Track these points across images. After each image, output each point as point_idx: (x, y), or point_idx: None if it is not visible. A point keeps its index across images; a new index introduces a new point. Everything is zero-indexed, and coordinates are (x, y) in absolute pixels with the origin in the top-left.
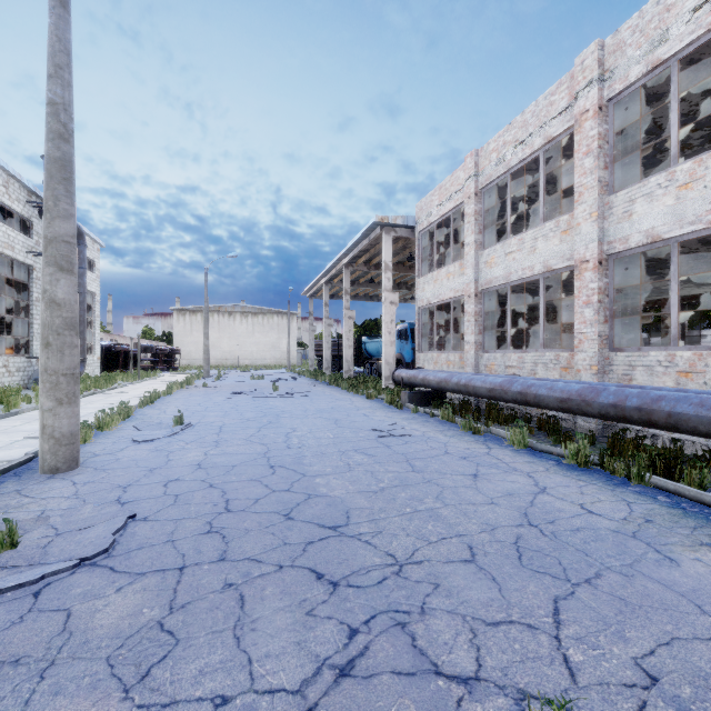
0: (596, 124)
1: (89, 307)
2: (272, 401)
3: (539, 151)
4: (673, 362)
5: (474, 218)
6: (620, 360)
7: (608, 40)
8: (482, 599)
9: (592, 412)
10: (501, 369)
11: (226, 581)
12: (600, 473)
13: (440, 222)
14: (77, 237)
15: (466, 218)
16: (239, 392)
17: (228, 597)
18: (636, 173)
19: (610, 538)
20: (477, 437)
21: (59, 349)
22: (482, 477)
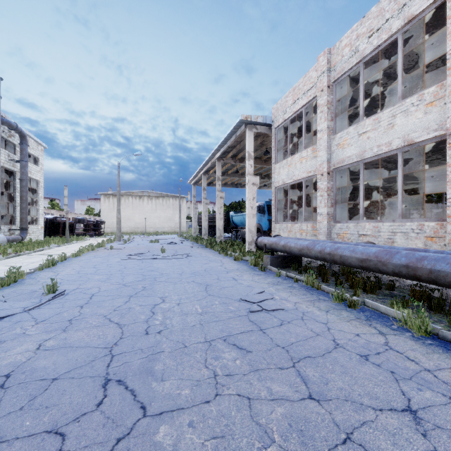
0: None
1: (35, 190)
2: (157, 263)
3: (396, 34)
4: None
5: (327, 107)
6: None
7: None
8: None
9: None
10: (354, 237)
11: None
12: None
13: (292, 120)
14: (20, 138)
15: (318, 108)
16: (134, 254)
17: None
18: None
19: None
20: (354, 312)
21: None
22: (428, 419)
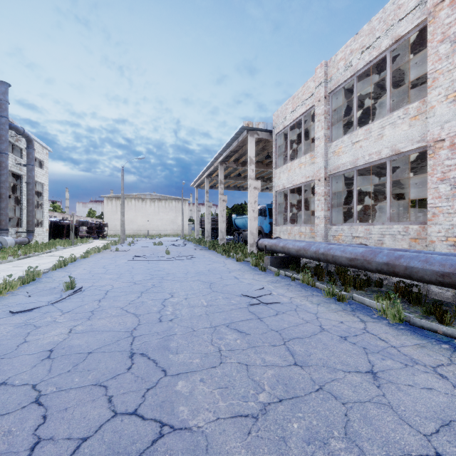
0: (453, 11)
1: (40, 193)
2: (162, 264)
3: (385, 52)
4: None
5: (324, 116)
6: None
7: None
8: None
9: None
10: (348, 239)
11: None
12: None
13: (292, 126)
14: (27, 142)
15: (316, 117)
16: (140, 255)
17: None
18: None
19: None
20: (342, 304)
21: None
22: (384, 377)
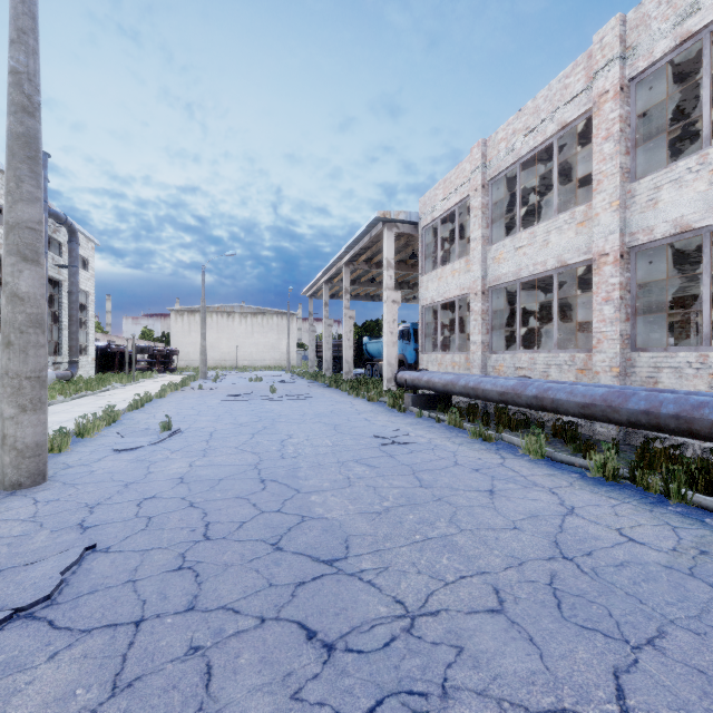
0: (616, 106)
1: (83, 306)
2: (269, 404)
3: (552, 138)
4: (706, 364)
5: (482, 211)
6: (644, 361)
7: (630, 14)
8: (520, 672)
9: (620, 419)
10: (510, 371)
11: (191, 643)
12: (632, 489)
13: (444, 218)
14: (69, 234)
15: (472, 212)
16: (235, 395)
17: (191, 668)
18: (652, 164)
19: (664, 576)
20: (488, 444)
21: (22, 349)
22: (499, 493)
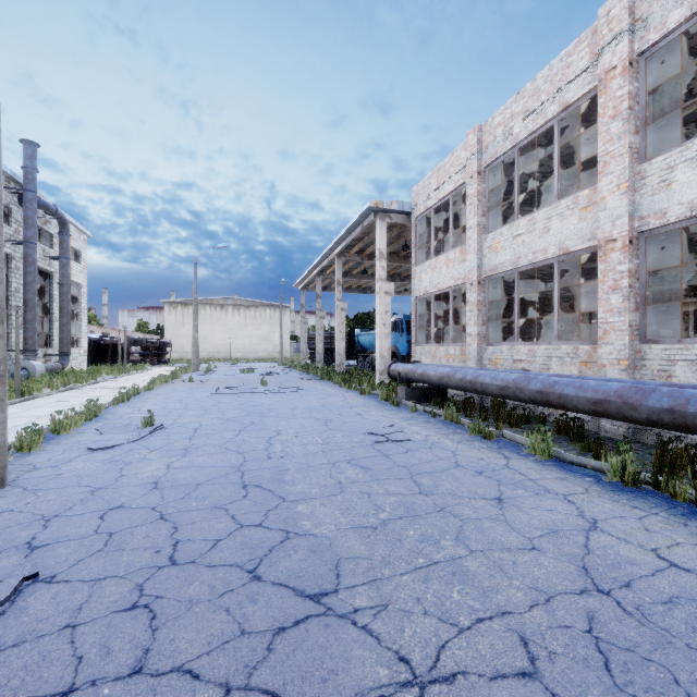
0: (625, 82)
1: (75, 298)
2: (259, 397)
3: (553, 121)
4: None
5: (478, 199)
6: (655, 354)
7: None
8: None
9: (638, 418)
10: (508, 363)
11: None
12: (656, 496)
13: (438, 207)
14: (60, 226)
15: (467, 199)
16: (225, 387)
17: None
18: (654, 150)
19: None
20: (488, 442)
21: None
22: (509, 502)
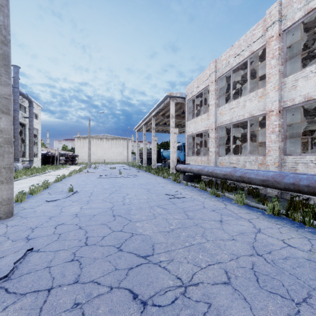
0: (277, 43)
1: (35, 135)
2: (118, 179)
3: (247, 58)
4: None
5: (214, 92)
6: (290, 160)
7: (283, 1)
8: None
9: (280, 187)
10: (228, 164)
11: (75, 301)
12: (286, 220)
13: (197, 95)
14: (29, 103)
15: (210, 92)
16: (103, 175)
17: (74, 315)
18: (292, 70)
19: (307, 264)
20: (218, 198)
21: (1, 154)
22: (225, 222)
